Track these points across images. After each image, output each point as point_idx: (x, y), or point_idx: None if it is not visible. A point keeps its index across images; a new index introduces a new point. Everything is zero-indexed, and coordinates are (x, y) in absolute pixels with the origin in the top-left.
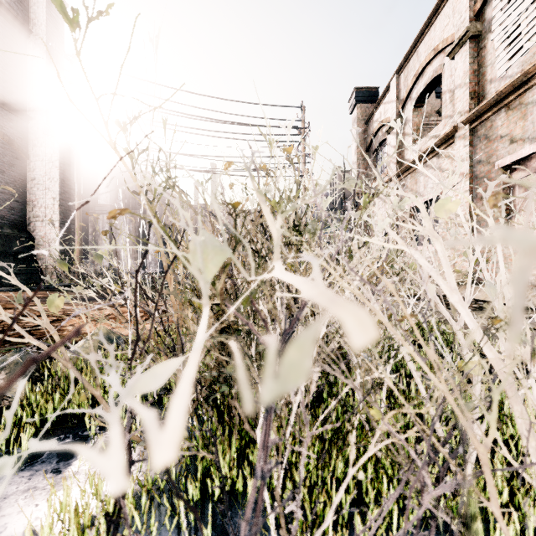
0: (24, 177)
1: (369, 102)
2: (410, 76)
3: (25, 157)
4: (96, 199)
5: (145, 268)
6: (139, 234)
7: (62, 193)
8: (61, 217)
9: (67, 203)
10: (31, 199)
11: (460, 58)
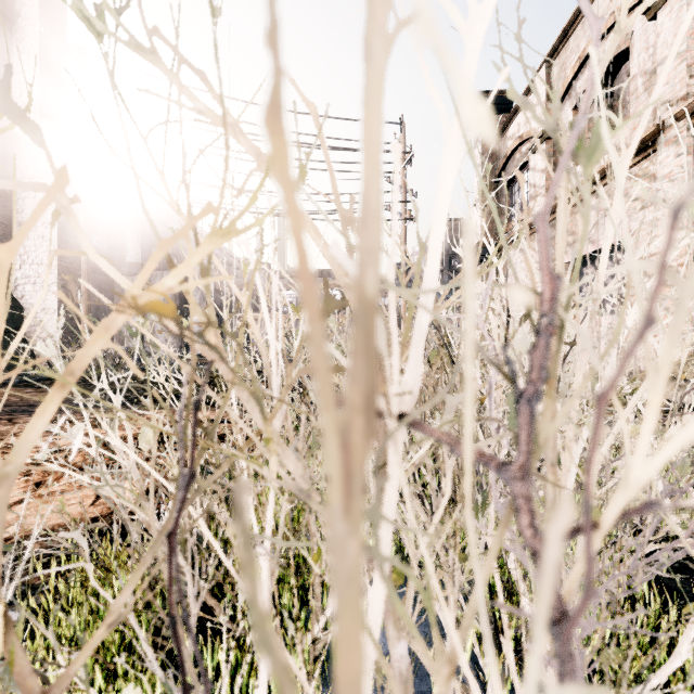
0: (9, 222)
1: (500, 112)
2: (570, 62)
3: (10, 193)
4: (124, 256)
5: (188, 348)
6: (180, 303)
7: (62, 243)
8: (61, 277)
9: (70, 257)
10: (18, 253)
11: (667, 14)
